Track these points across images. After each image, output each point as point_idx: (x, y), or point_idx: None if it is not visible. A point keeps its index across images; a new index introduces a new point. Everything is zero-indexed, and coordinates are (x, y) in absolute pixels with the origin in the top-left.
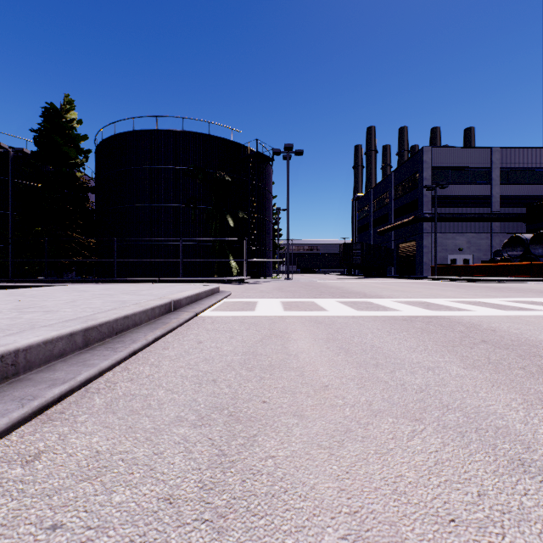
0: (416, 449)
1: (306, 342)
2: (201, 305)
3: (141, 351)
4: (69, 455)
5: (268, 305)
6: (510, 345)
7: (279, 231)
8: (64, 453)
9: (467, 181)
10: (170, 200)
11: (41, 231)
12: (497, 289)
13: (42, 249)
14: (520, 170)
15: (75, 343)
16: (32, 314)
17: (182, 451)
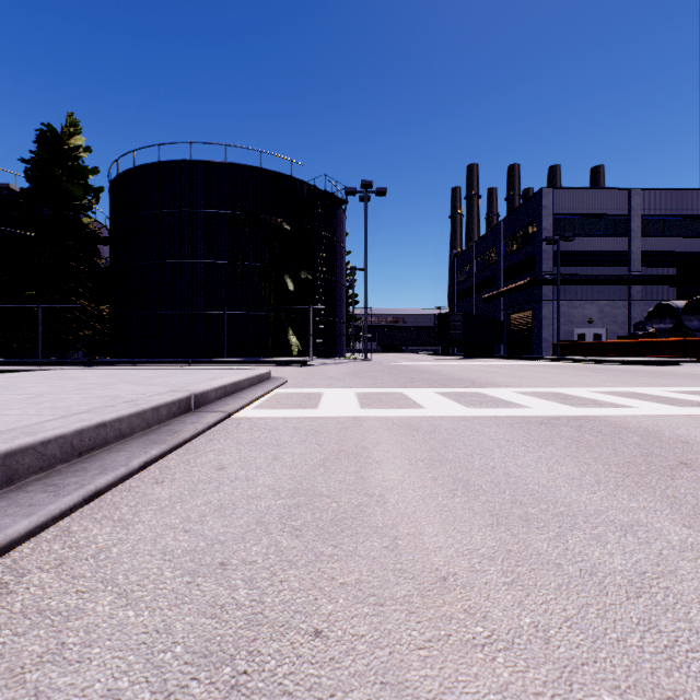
0: None
1: (397, 467)
2: (239, 400)
3: (113, 489)
4: None
5: (338, 398)
6: None
7: (354, 297)
8: None
9: (599, 232)
10: (209, 255)
11: (34, 295)
12: (648, 374)
13: (36, 319)
14: (667, 218)
15: None
16: None
17: None
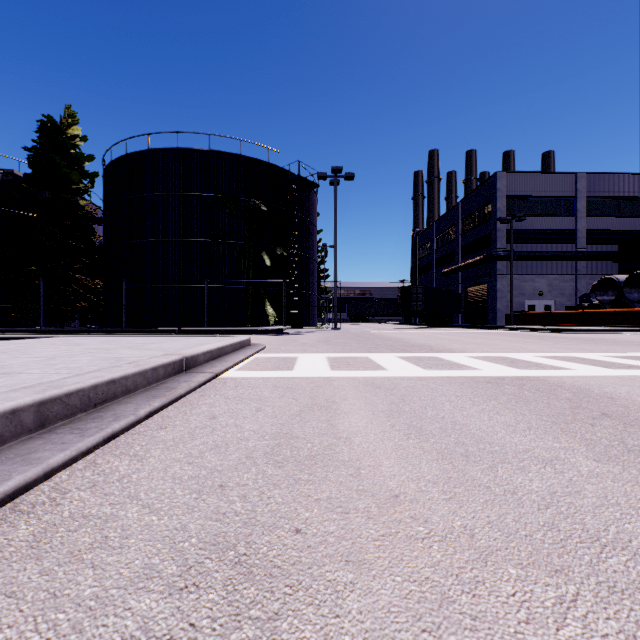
0: None
1: (361, 416)
2: (224, 363)
3: (125, 433)
4: None
5: (311, 361)
6: None
7: (325, 271)
8: None
9: (548, 212)
10: (194, 234)
11: (36, 270)
12: (590, 341)
13: (38, 292)
14: (610, 199)
15: (20, 424)
16: None
17: None
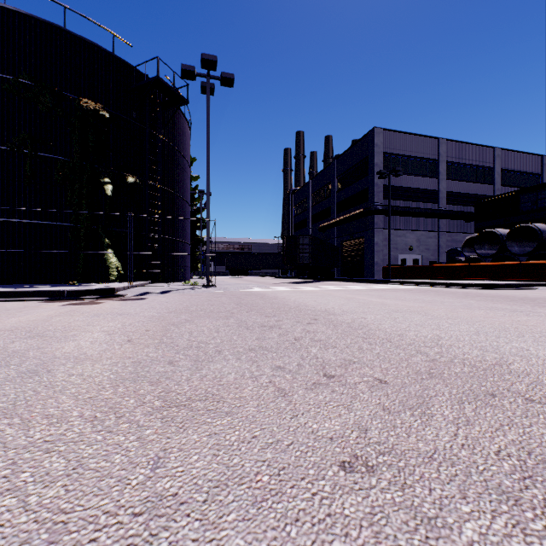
0: None
1: None
2: None
3: None
4: None
5: None
6: None
7: (202, 221)
8: None
9: (417, 172)
10: None
11: None
12: None
13: None
14: (463, 166)
15: None
16: None
17: None
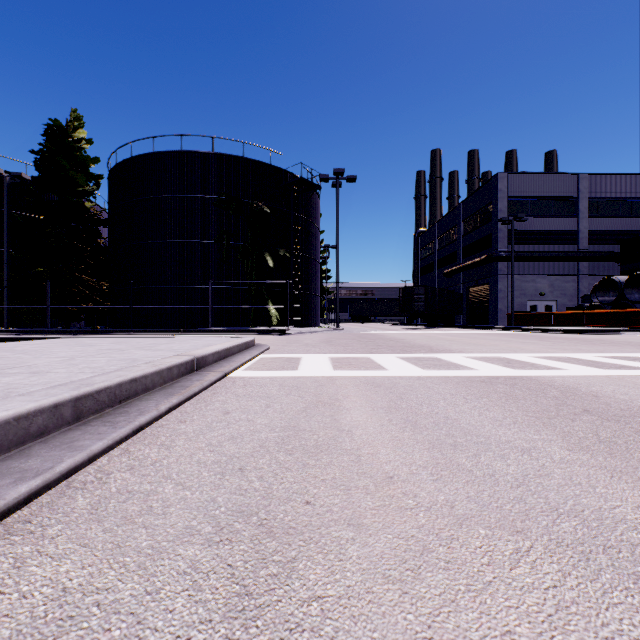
0: (524, 582)
1: (362, 412)
2: (232, 363)
3: (150, 426)
4: (22, 595)
5: (314, 362)
6: (621, 416)
7: (327, 272)
8: (15, 592)
9: (550, 213)
10: (198, 235)
11: (43, 272)
12: (588, 342)
13: (45, 293)
14: (612, 200)
15: (61, 416)
16: (14, 376)
17: (188, 588)
